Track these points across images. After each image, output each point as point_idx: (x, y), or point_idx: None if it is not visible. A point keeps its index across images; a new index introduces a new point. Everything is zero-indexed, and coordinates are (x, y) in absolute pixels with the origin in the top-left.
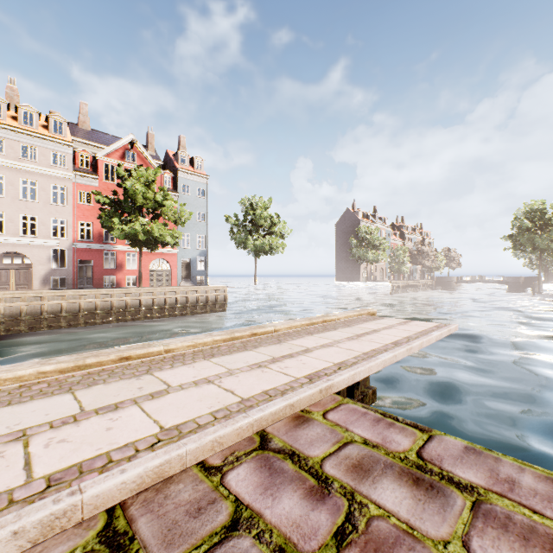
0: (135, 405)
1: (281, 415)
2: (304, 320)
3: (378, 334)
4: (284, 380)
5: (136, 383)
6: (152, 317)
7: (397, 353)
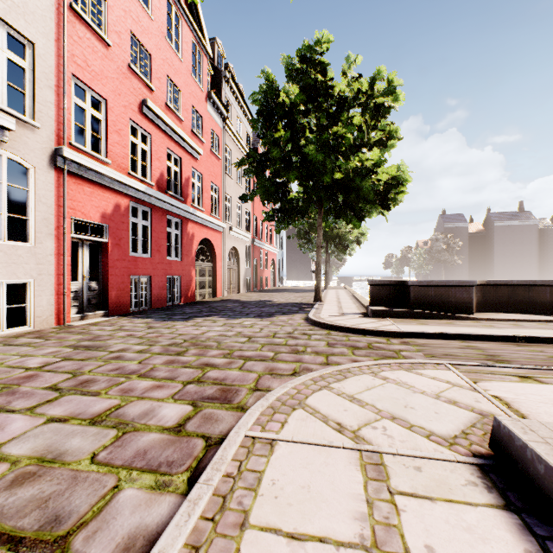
0: None
1: None
2: None
3: None
4: None
5: None
6: None
7: None
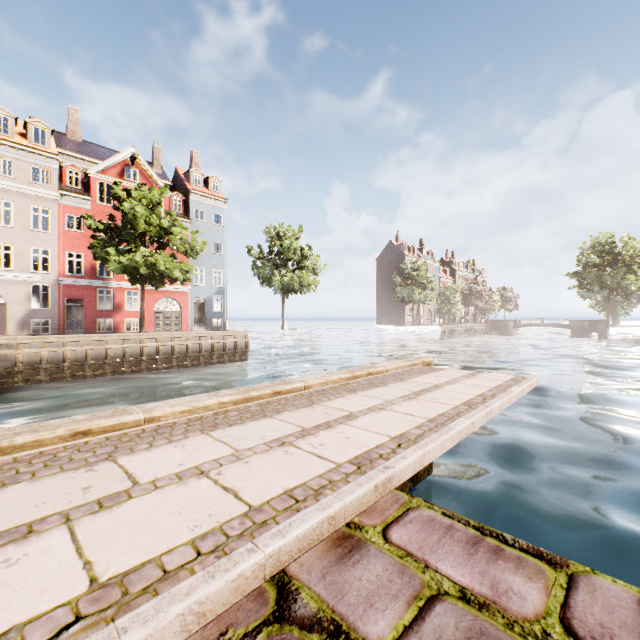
0: (63, 526)
1: (314, 537)
2: (344, 372)
3: (441, 391)
4: (319, 469)
5: (84, 478)
6: (157, 368)
7: (475, 420)
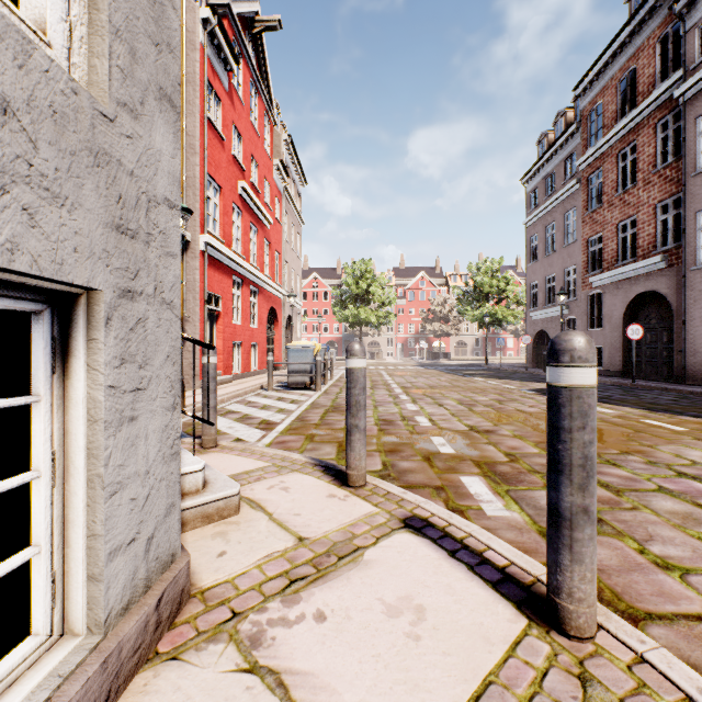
0: None
1: None
2: None
3: None
4: None
5: None
6: None
7: None
